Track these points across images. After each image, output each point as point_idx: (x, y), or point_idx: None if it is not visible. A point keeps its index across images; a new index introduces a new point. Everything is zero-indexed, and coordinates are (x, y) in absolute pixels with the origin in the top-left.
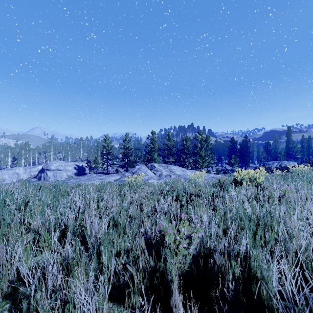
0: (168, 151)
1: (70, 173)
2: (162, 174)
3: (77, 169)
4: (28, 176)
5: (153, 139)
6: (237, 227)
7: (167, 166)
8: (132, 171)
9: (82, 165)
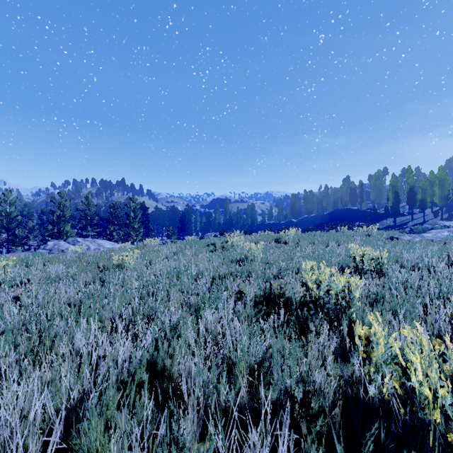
0: (88, 221)
1: None
2: (90, 248)
3: None
4: None
5: (62, 203)
6: None
7: (94, 240)
8: (45, 248)
9: None
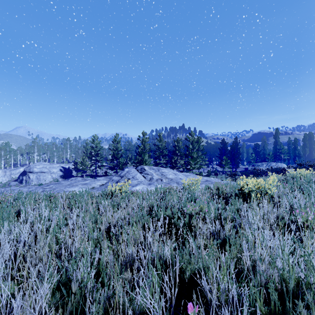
0: (160, 153)
1: (55, 176)
2: (152, 178)
3: (63, 171)
4: (8, 179)
5: (144, 139)
6: (275, 290)
7: (158, 169)
8: (120, 174)
9: (68, 166)
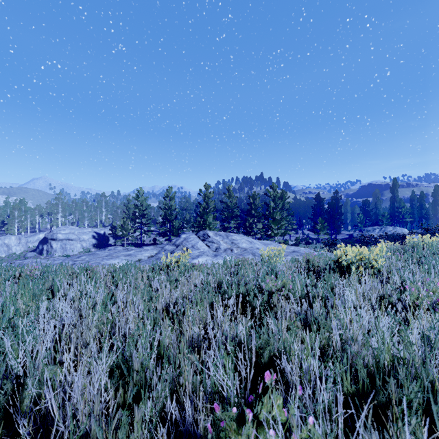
0: (229, 213)
1: (87, 245)
2: (219, 248)
3: (97, 238)
4: (23, 248)
5: (207, 195)
6: (370, 375)
7: (227, 235)
8: (175, 242)
9: (104, 232)
